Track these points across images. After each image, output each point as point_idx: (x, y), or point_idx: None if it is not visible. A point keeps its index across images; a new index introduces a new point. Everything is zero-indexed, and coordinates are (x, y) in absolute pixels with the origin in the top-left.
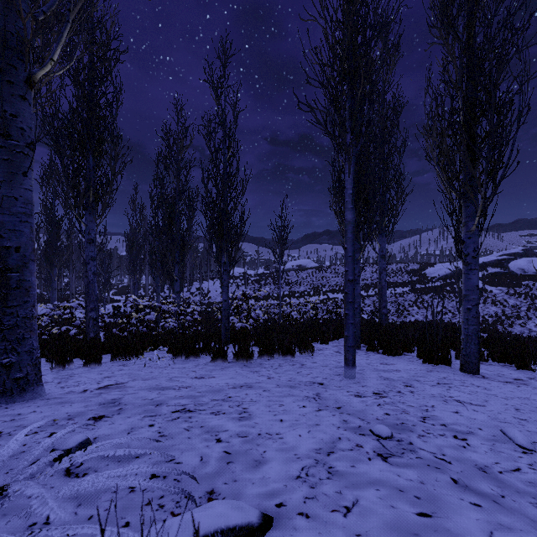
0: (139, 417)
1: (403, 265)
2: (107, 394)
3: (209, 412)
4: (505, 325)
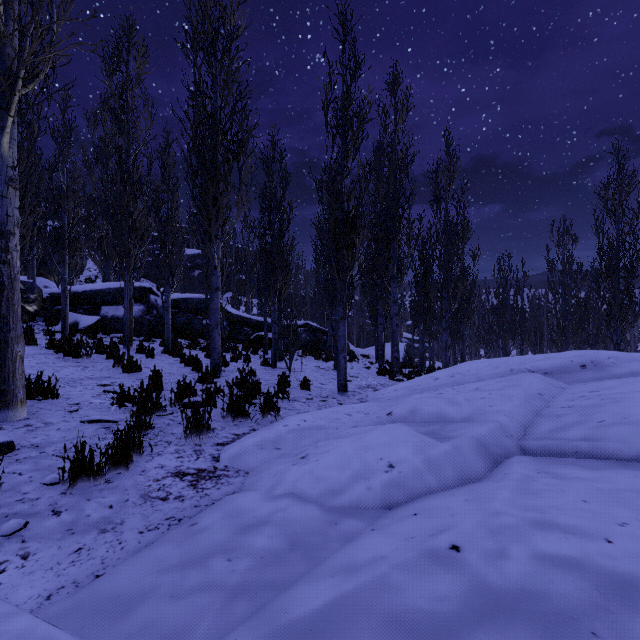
0: None
1: None
2: None
3: None
4: None
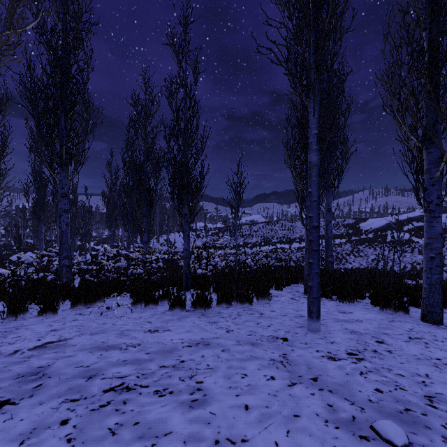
0: (55, 403)
1: (340, 220)
2: (37, 358)
3: (152, 390)
4: None
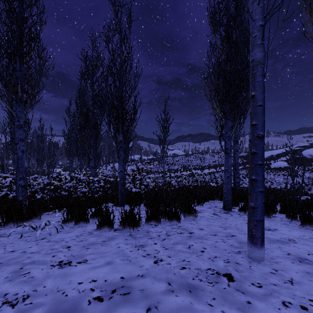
0: None
1: None
2: None
3: None
4: (305, 190)
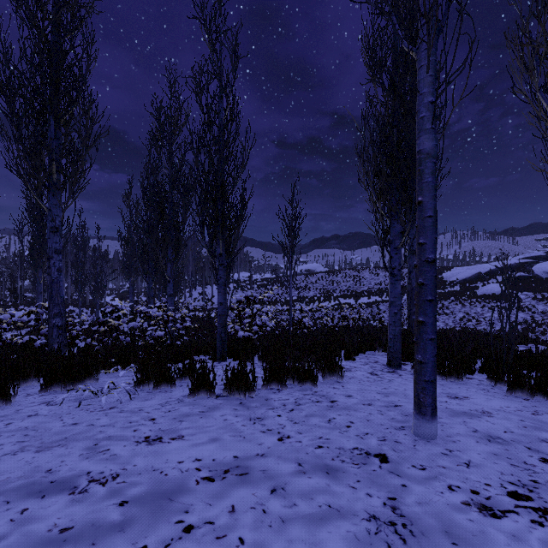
0: None
1: None
2: None
3: None
4: (537, 334)
